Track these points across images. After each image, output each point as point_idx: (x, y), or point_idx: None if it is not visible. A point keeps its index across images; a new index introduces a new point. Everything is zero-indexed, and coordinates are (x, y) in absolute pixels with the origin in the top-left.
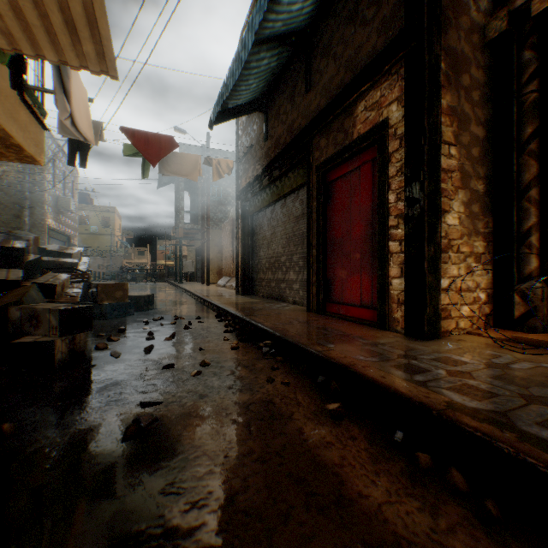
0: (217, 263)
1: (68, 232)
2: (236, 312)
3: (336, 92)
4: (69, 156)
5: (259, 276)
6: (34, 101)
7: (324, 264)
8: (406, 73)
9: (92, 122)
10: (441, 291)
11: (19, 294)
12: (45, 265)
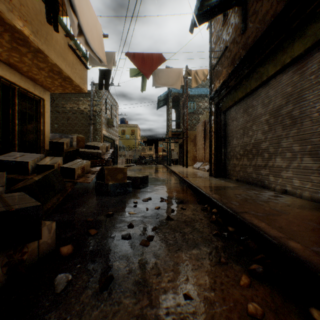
0: (192, 153)
1: (113, 137)
2: (223, 204)
3: None
4: (99, 83)
5: (232, 162)
6: (78, 49)
7: None
8: None
9: (108, 53)
10: None
11: (38, 177)
12: (81, 154)
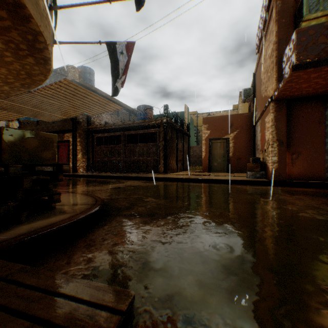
0: None
1: None
2: None
3: (61, 129)
4: None
5: None
6: None
7: (58, 162)
8: (72, 135)
9: None
10: (77, 166)
11: None
12: None
